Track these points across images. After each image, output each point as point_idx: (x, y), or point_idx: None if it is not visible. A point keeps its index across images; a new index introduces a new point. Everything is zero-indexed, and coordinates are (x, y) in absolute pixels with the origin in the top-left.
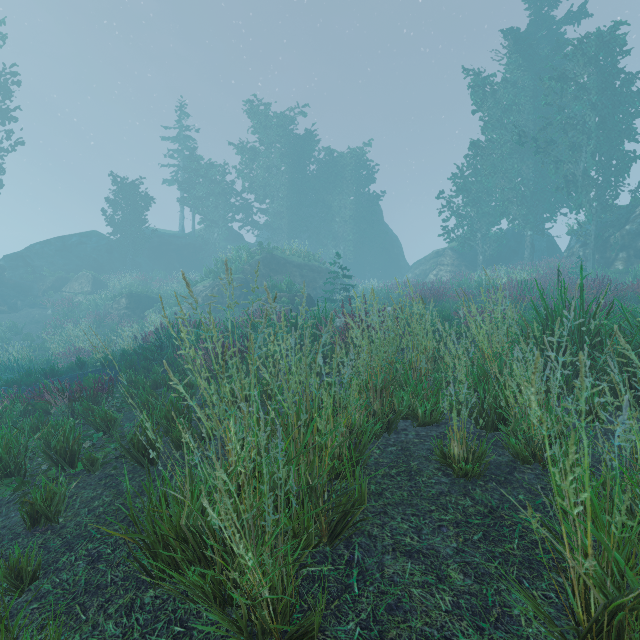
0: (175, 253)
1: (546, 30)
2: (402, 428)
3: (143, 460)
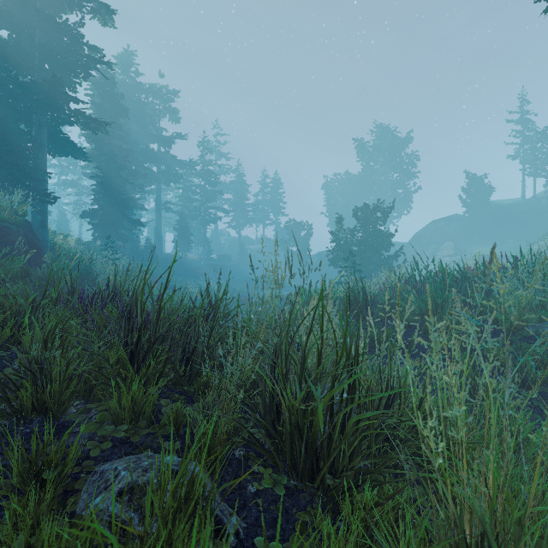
0: (515, 219)
1: None
2: None
3: None
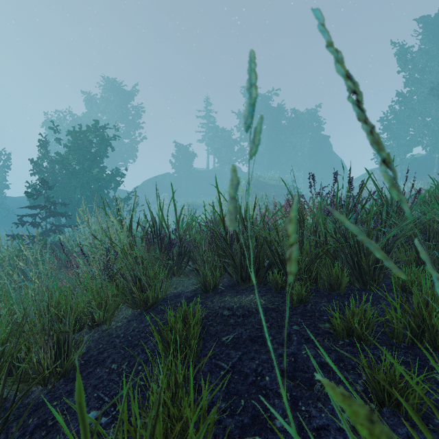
0: (205, 181)
1: None
2: None
3: None
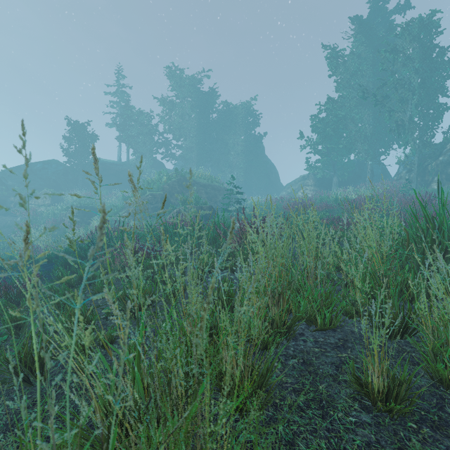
0: (114, 176)
1: (381, 18)
2: (299, 332)
3: (31, 375)
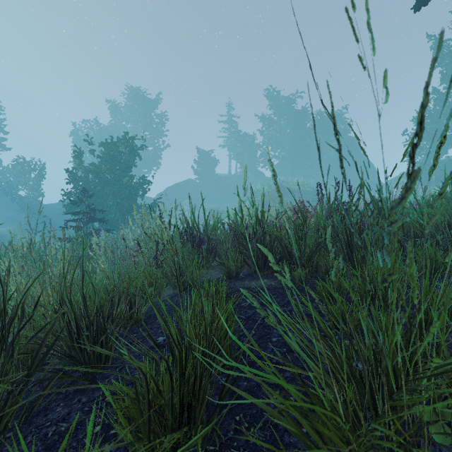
0: (227, 187)
1: None
2: None
3: None
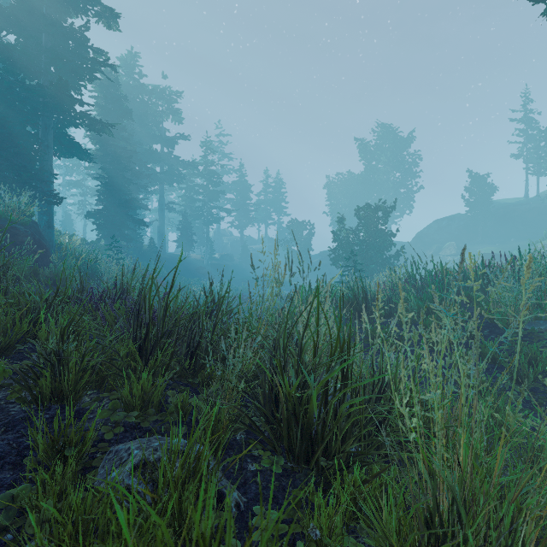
0: (518, 218)
1: None
2: None
3: None
